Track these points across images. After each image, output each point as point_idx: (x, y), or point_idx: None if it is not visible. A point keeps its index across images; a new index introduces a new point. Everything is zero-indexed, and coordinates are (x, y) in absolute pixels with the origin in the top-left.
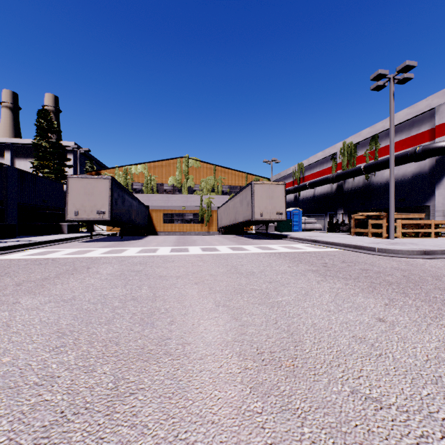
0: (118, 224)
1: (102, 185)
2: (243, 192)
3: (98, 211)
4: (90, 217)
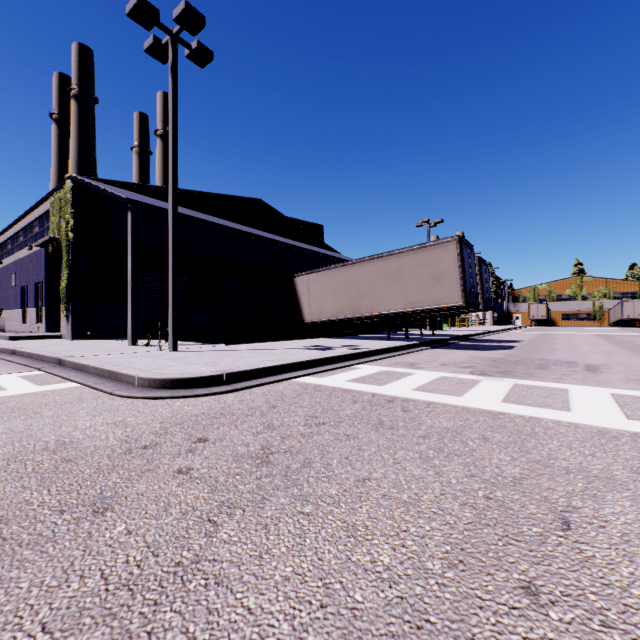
0: (544, 320)
1: (542, 306)
2: (619, 304)
3: (541, 315)
4: (538, 318)
